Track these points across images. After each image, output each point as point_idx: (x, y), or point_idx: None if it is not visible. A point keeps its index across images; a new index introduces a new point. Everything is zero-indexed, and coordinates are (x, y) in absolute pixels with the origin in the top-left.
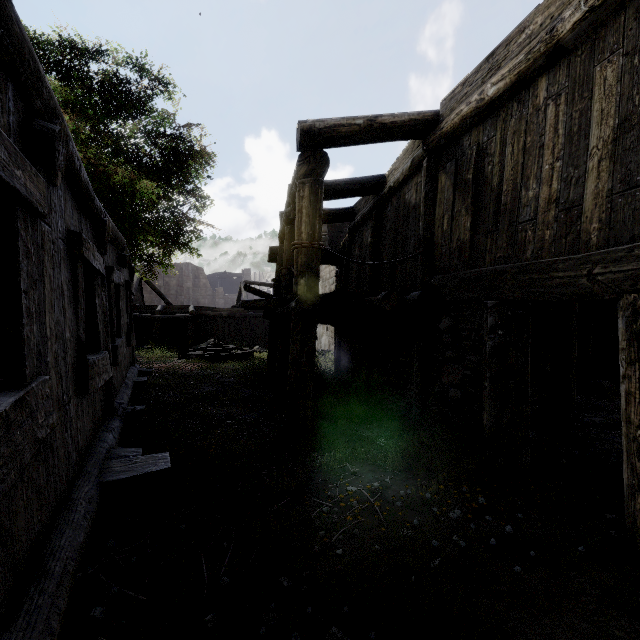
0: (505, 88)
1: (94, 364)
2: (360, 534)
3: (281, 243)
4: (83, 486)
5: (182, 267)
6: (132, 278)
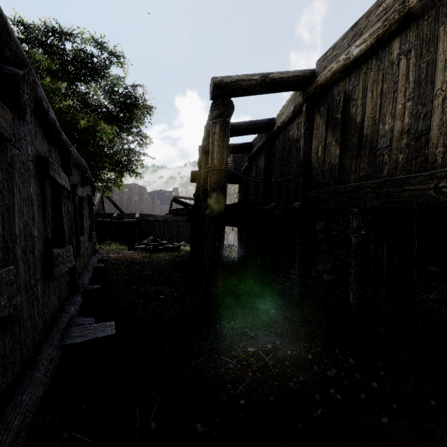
0: (366, 48)
1: (58, 255)
2: (258, 387)
3: (199, 168)
4: (46, 349)
5: (131, 186)
6: (93, 193)
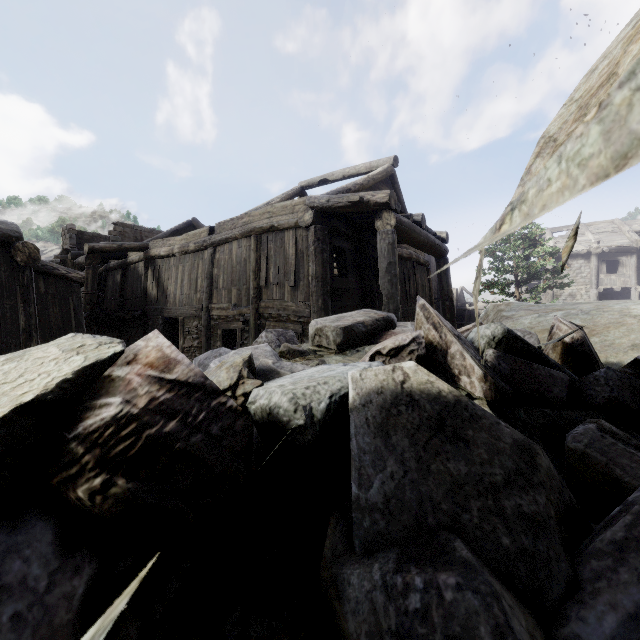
0: (165, 255)
1: None
2: None
3: None
4: None
5: None
6: None
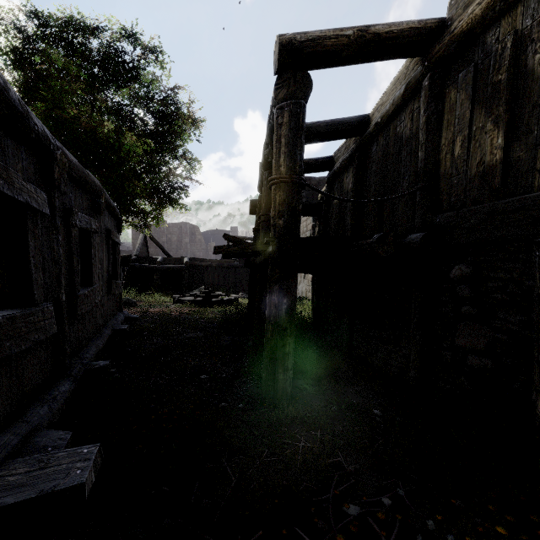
0: None
1: None
2: None
3: (260, 193)
4: None
5: (181, 226)
6: (119, 229)
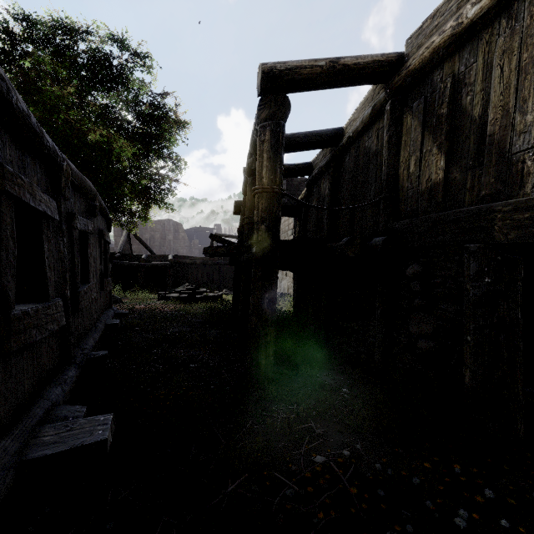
0: (491, 4)
1: (25, 316)
2: None
3: (244, 196)
4: None
5: (165, 223)
6: (109, 228)
